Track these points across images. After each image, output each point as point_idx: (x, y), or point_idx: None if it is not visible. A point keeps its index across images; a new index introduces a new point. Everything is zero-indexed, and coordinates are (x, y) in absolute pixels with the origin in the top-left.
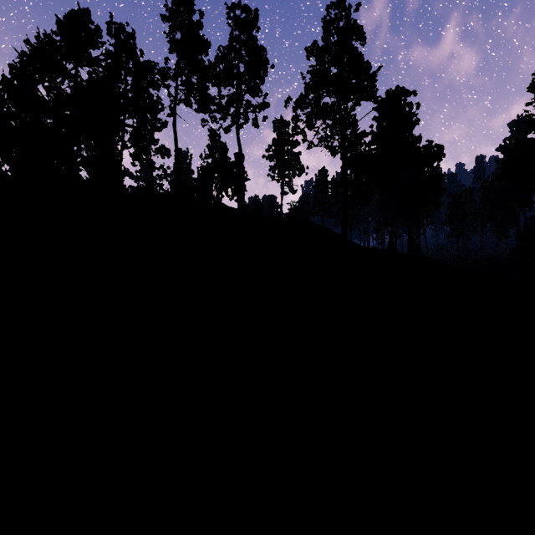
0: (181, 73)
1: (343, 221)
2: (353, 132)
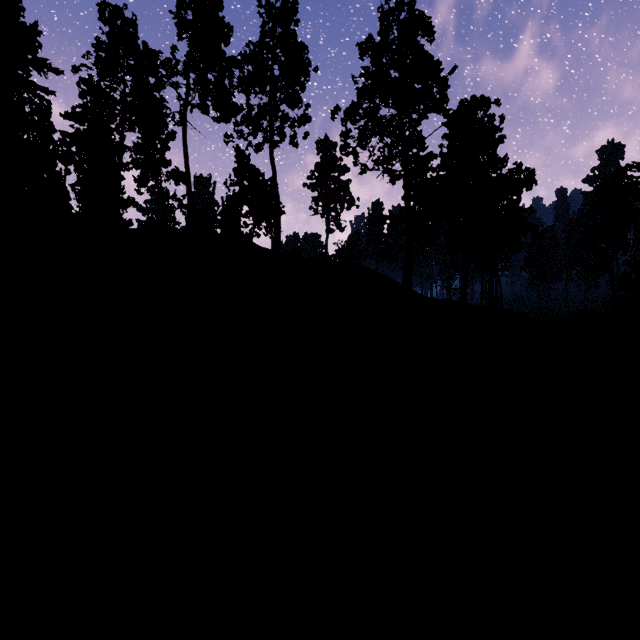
0: (194, 67)
1: (405, 266)
2: (419, 151)
